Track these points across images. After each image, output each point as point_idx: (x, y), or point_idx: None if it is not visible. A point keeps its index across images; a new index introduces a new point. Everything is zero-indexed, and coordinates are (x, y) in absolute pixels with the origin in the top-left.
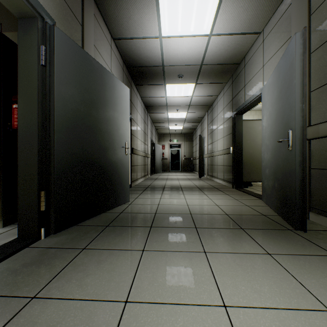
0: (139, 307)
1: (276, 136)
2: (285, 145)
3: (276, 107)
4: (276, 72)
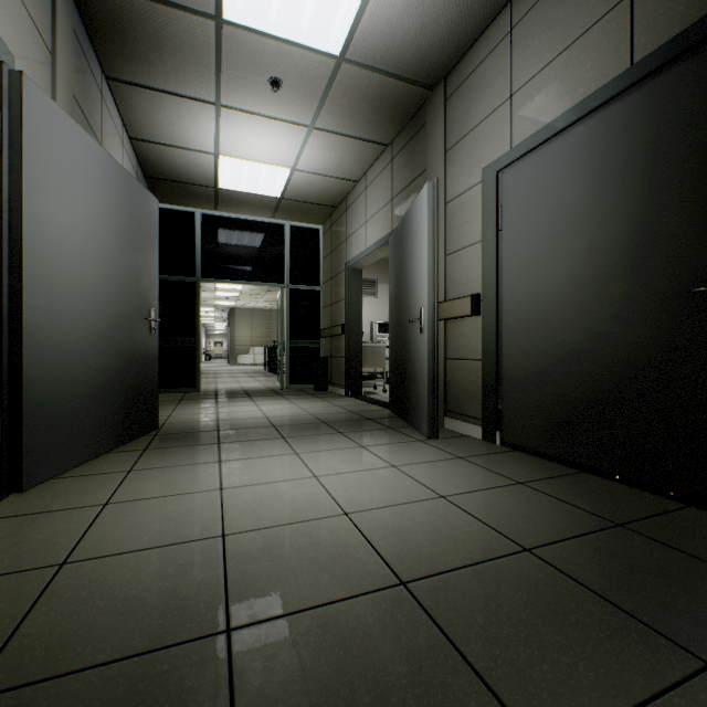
0: (296, 408)
1: (121, 298)
2: (144, 325)
3: (121, 243)
4: (121, 176)
